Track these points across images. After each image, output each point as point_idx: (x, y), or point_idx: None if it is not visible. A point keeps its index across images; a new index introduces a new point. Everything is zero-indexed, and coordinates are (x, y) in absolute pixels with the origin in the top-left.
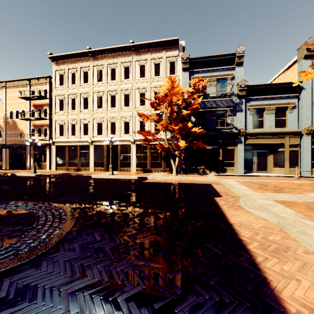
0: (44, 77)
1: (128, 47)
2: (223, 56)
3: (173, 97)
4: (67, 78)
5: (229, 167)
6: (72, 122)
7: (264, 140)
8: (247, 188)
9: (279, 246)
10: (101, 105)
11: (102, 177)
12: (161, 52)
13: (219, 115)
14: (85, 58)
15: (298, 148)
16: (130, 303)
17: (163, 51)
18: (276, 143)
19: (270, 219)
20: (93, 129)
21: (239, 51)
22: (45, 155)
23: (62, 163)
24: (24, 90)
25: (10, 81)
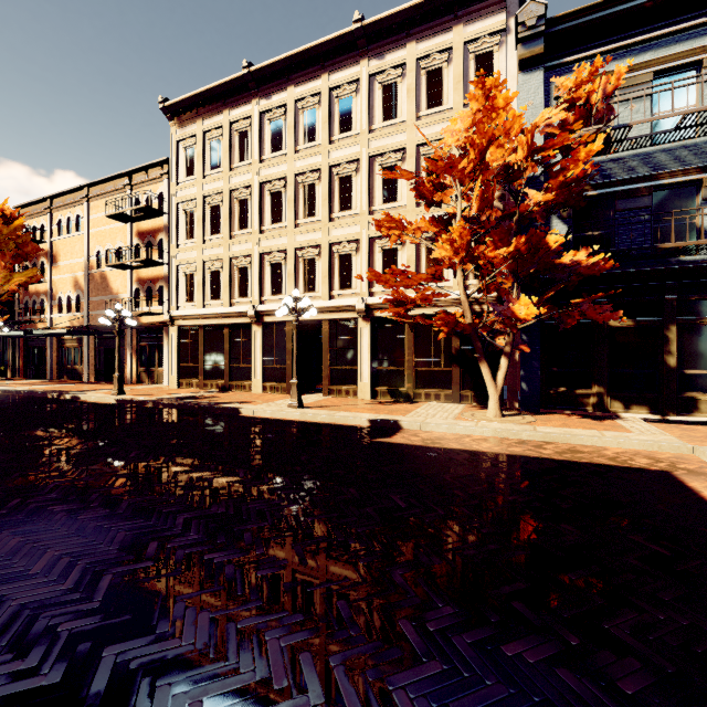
0: (158, 163)
1: (349, 36)
2: None
3: (492, 150)
4: (201, 156)
5: None
6: (213, 267)
7: None
8: None
9: None
10: (279, 214)
11: (267, 414)
12: (446, 32)
13: (664, 205)
14: (240, 96)
15: None
16: None
17: (453, 27)
18: None
19: None
20: (260, 281)
21: None
22: (161, 350)
23: (192, 370)
24: (116, 197)
25: (95, 183)
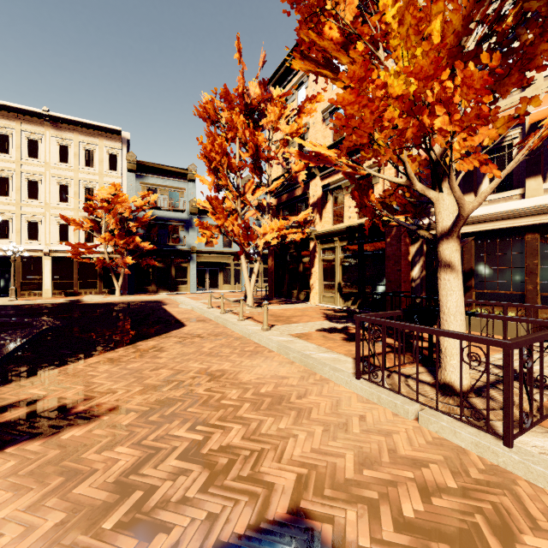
0: None
1: (39, 114)
2: (176, 169)
3: (118, 205)
4: None
5: (183, 285)
6: None
7: (215, 259)
8: (189, 299)
9: (186, 313)
10: None
11: (0, 304)
12: (96, 138)
13: (172, 229)
14: None
15: (240, 267)
16: (127, 323)
17: (99, 137)
18: (224, 261)
19: (190, 308)
20: None
21: (191, 169)
22: None
23: None
24: None
25: None
